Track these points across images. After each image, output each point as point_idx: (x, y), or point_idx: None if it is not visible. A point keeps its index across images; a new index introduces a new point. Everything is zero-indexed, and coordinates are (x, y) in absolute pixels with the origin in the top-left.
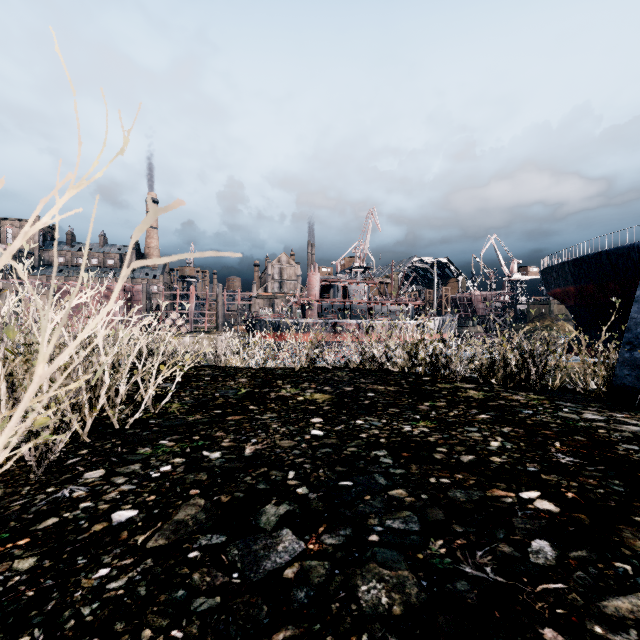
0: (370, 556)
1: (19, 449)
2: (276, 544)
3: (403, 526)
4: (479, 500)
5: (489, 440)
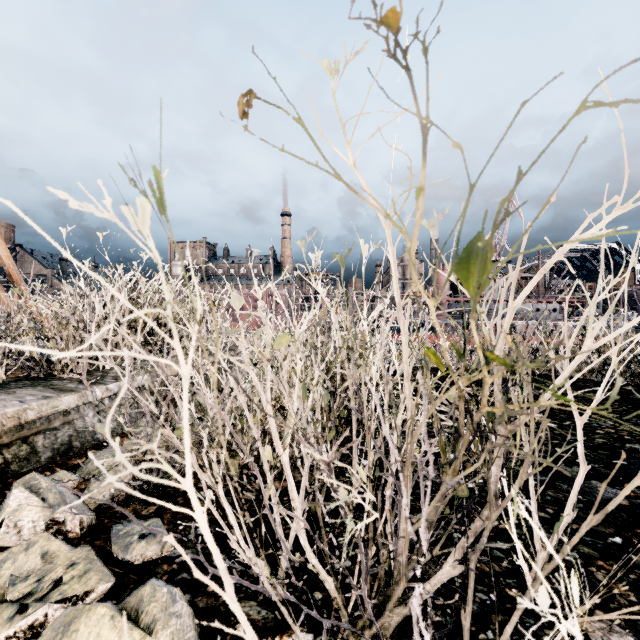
0: None
1: None
2: (594, 487)
3: None
4: None
5: None
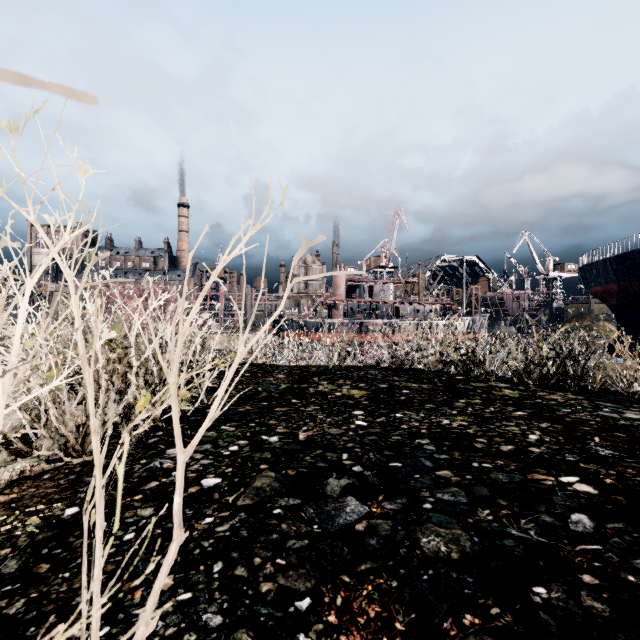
0: (426, 518)
1: (169, 414)
2: (344, 507)
3: (452, 498)
4: (520, 482)
5: (527, 433)
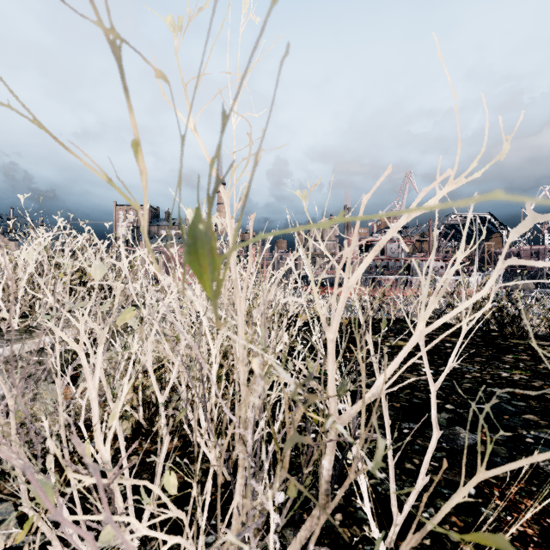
0: (534, 449)
1: None
2: (457, 433)
3: (549, 437)
4: None
5: None
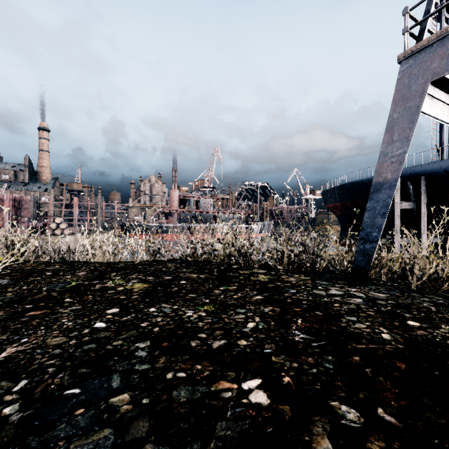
0: None
1: None
2: None
3: None
4: (199, 399)
5: (248, 321)
